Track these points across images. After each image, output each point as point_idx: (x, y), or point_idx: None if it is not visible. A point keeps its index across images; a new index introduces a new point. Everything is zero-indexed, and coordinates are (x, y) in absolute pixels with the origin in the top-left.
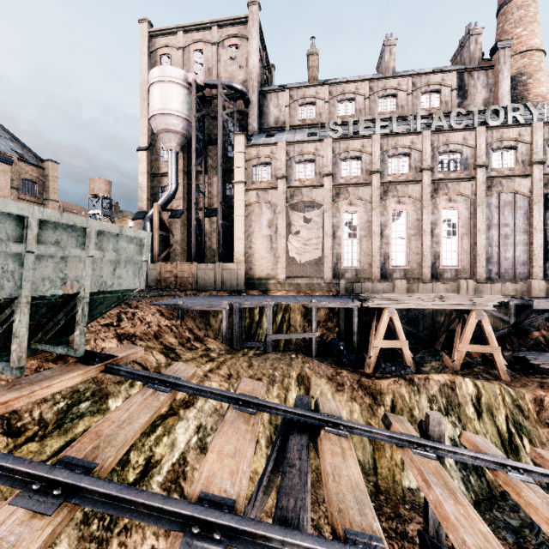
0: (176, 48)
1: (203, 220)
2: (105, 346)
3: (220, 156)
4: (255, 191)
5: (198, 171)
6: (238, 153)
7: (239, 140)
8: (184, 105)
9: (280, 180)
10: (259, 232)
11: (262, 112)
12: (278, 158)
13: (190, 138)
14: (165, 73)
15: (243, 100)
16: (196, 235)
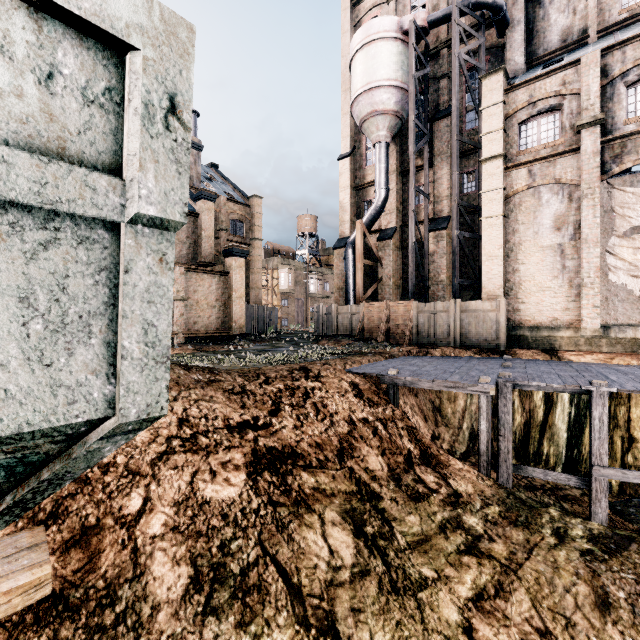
0: (386, 3)
1: (426, 237)
2: (211, 500)
3: (454, 125)
4: (524, 168)
5: (417, 167)
6: (489, 109)
7: (492, 84)
8: (398, 67)
9: (587, 131)
10: (533, 242)
11: (533, 32)
12: (580, 88)
13: (405, 122)
14: (370, 31)
15: (495, 23)
16: (415, 262)
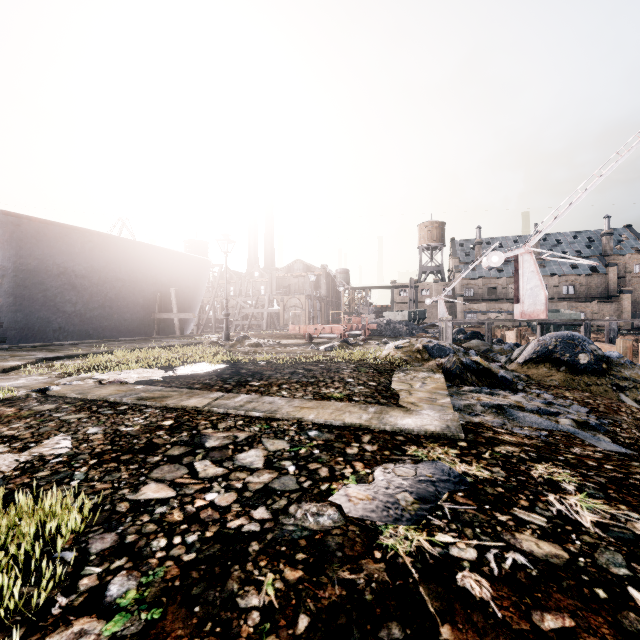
0: None
1: None
2: None
3: None
4: None
5: None
6: None
7: None
8: None
9: None
10: None
11: None
12: None
13: None
14: None
15: None
16: None
